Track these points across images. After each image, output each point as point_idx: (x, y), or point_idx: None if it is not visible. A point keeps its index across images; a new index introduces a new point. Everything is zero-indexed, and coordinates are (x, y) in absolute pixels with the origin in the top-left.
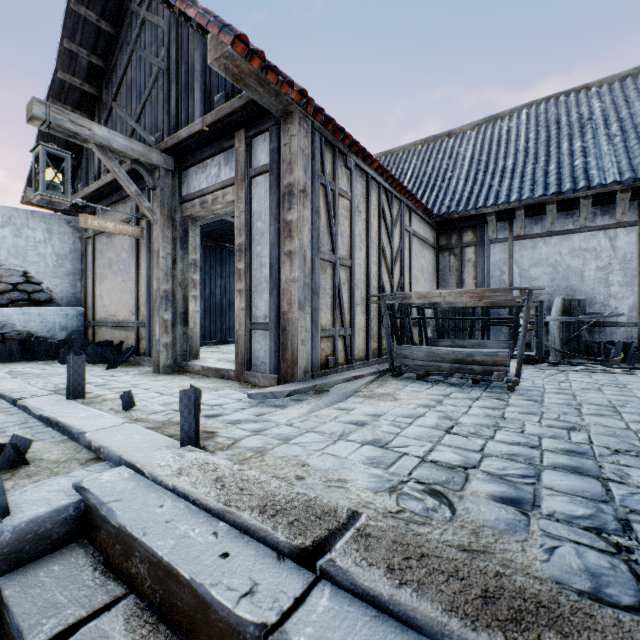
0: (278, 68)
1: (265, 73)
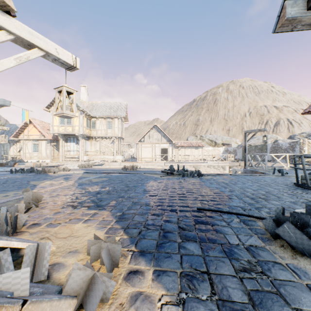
0: (308, 111)
1: (309, 112)
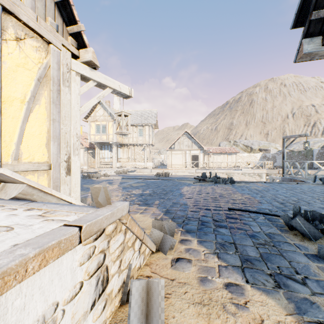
0: None
1: None
